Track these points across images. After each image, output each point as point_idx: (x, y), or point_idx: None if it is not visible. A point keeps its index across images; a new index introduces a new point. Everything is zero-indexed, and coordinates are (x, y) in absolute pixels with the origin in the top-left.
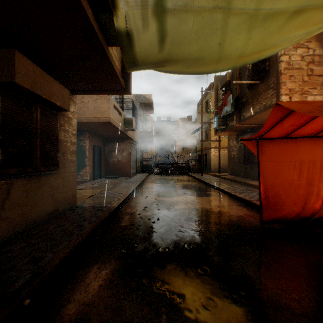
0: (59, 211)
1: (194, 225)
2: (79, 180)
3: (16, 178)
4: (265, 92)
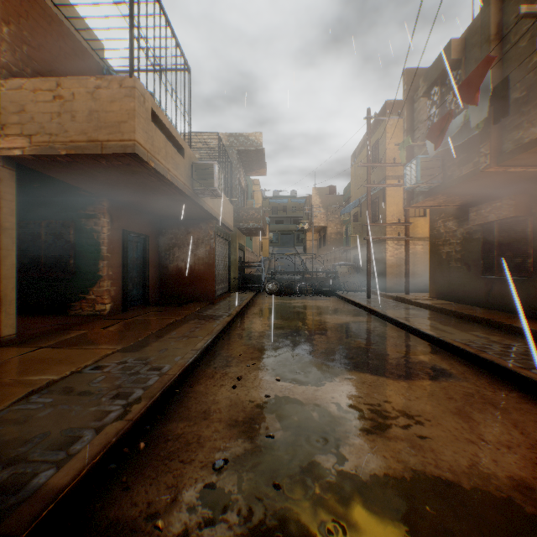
0: None
1: None
2: (86, 314)
3: None
4: None
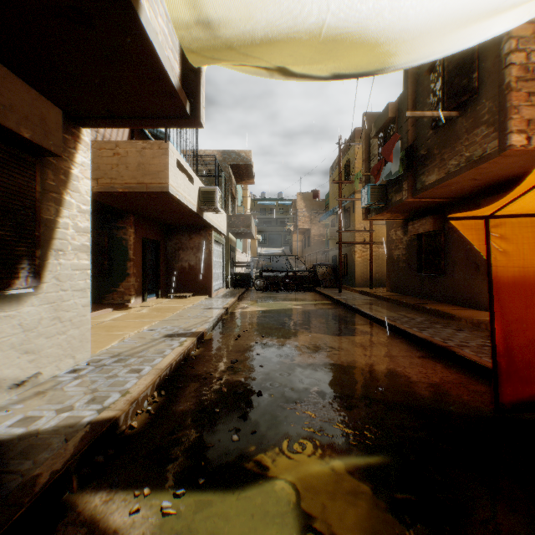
0: (44, 377)
1: (340, 410)
2: (116, 303)
3: None
4: (469, 132)
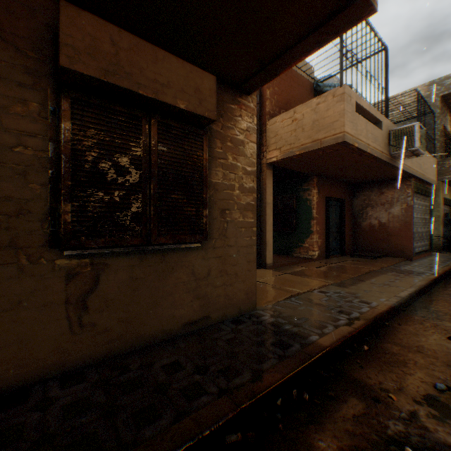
0: (212, 320)
1: None
2: (302, 256)
3: (111, 255)
4: None
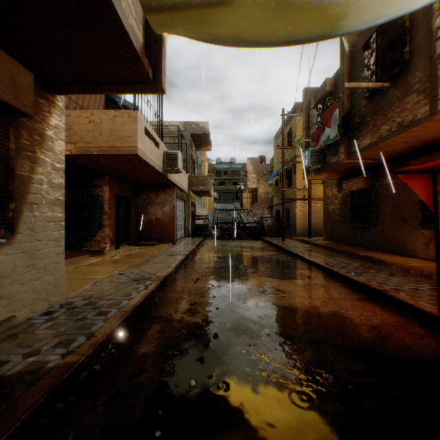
0: (19, 319)
1: (291, 353)
2: (94, 250)
3: None
4: (400, 100)
